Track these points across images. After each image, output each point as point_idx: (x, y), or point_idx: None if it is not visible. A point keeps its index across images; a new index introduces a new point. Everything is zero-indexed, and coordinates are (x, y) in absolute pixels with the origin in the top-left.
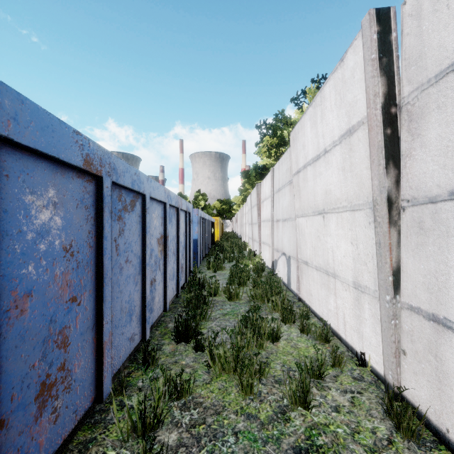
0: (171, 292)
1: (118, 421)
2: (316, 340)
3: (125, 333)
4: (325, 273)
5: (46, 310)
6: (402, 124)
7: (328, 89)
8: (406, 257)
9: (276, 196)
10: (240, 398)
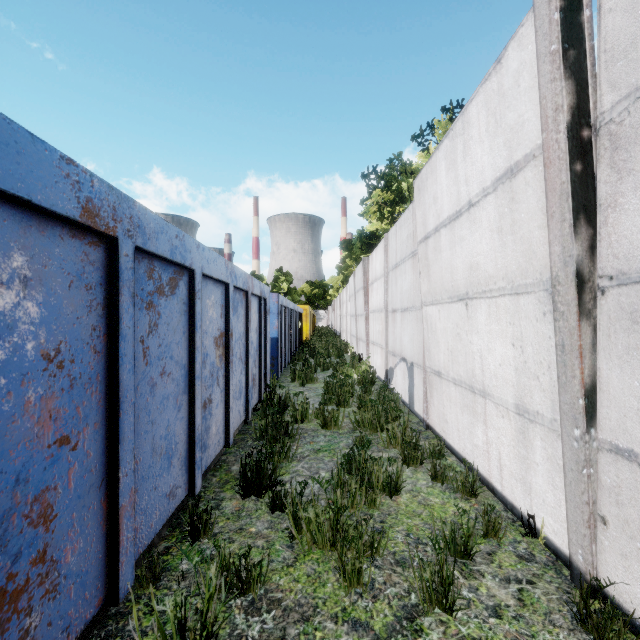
0: (236, 417)
1: (141, 638)
2: (456, 492)
3: (161, 487)
4: (468, 390)
5: (7, 463)
6: (600, 155)
7: (474, 109)
8: (608, 367)
9: (391, 275)
10: (341, 592)
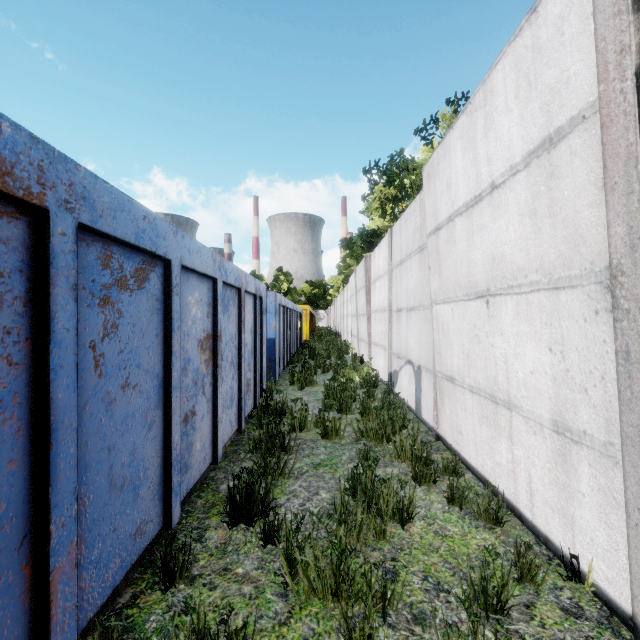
0: (227, 428)
1: None
2: (478, 519)
3: (122, 527)
4: (489, 399)
5: None
6: None
7: (500, 74)
8: None
9: (396, 273)
10: None
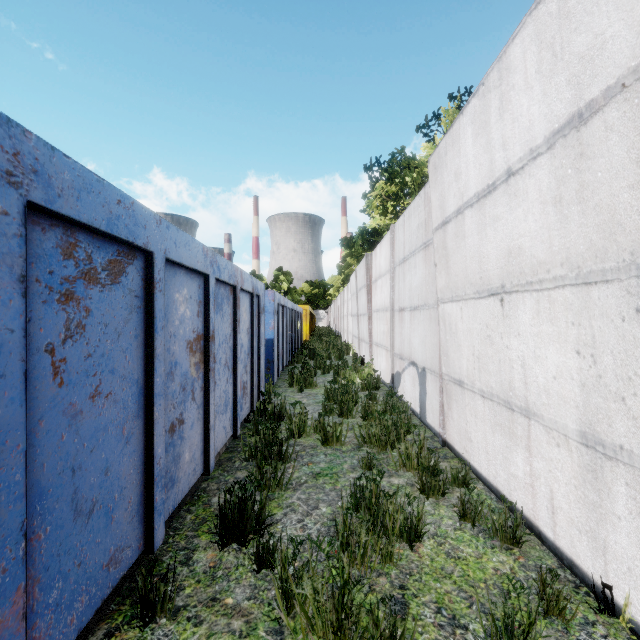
0: (221, 435)
1: None
2: (493, 537)
3: (91, 559)
4: (503, 405)
5: None
6: None
7: (518, 48)
8: None
9: (398, 271)
10: None
